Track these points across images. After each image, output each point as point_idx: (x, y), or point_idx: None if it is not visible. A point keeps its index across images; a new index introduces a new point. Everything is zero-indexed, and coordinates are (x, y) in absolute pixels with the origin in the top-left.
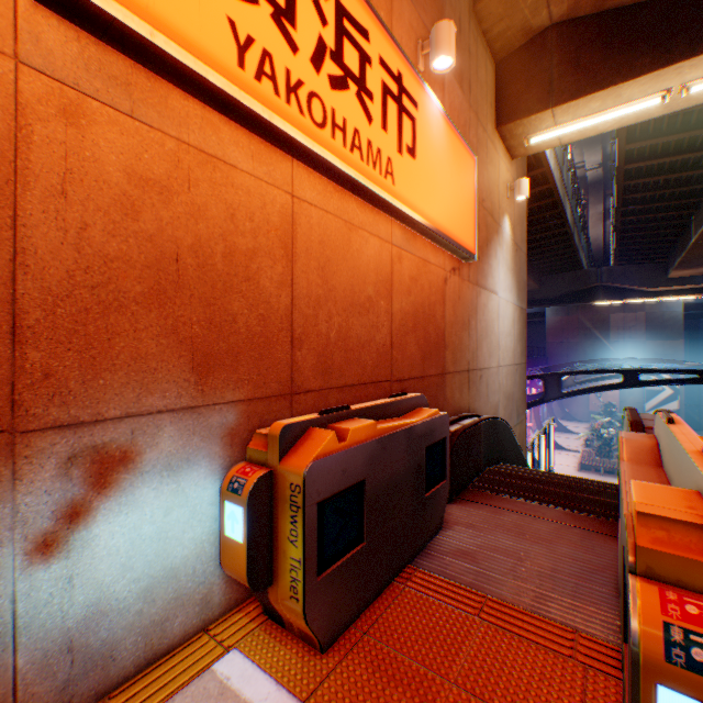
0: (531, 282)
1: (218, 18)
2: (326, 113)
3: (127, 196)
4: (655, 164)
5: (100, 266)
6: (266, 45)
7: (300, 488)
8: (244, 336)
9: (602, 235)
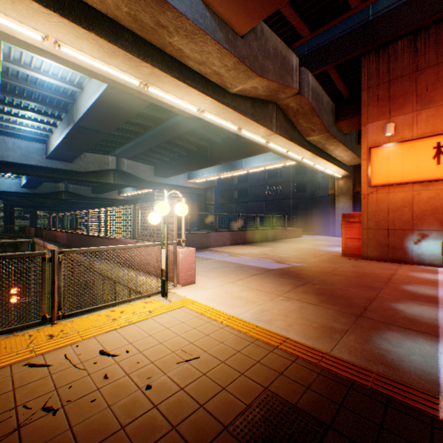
0: None
1: (440, 170)
2: None
3: (426, 201)
4: None
5: (421, 211)
6: None
7: None
8: None
9: None
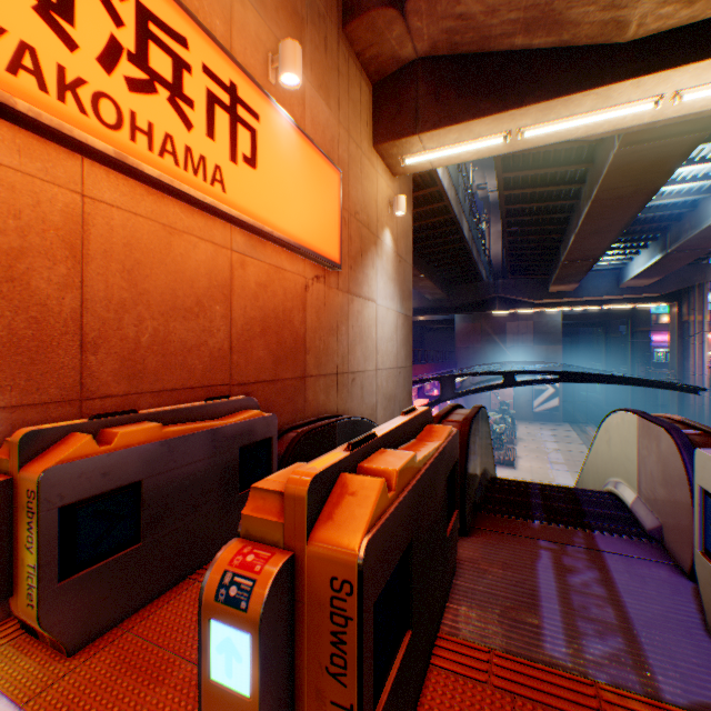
0: (439, 291)
1: None
2: (124, 115)
3: None
4: (527, 193)
5: None
6: (27, 38)
7: (36, 493)
8: (6, 340)
9: (502, 251)
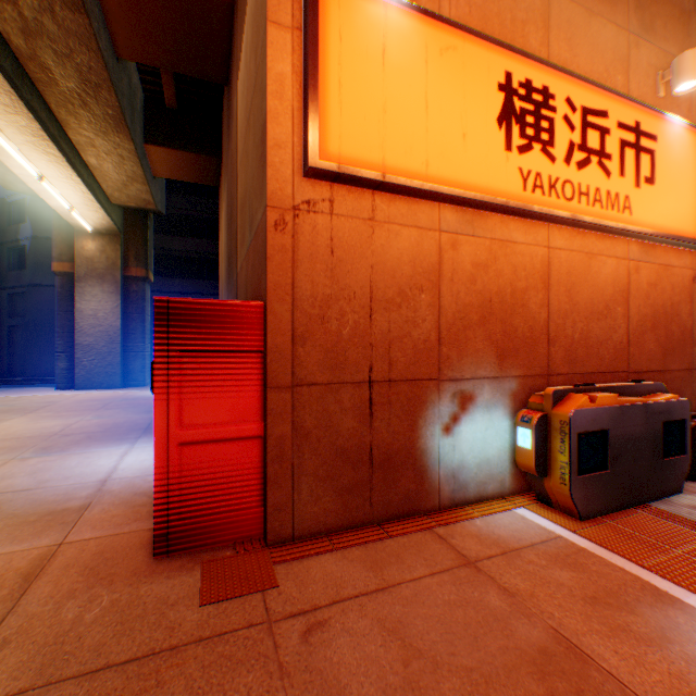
0: None
1: (512, 172)
2: (573, 189)
3: (471, 274)
4: None
5: (462, 309)
6: (536, 170)
7: (565, 423)
8: (519, 339)
9: None
